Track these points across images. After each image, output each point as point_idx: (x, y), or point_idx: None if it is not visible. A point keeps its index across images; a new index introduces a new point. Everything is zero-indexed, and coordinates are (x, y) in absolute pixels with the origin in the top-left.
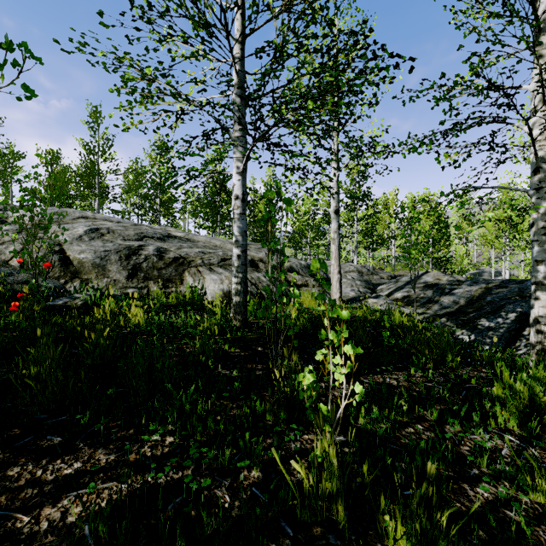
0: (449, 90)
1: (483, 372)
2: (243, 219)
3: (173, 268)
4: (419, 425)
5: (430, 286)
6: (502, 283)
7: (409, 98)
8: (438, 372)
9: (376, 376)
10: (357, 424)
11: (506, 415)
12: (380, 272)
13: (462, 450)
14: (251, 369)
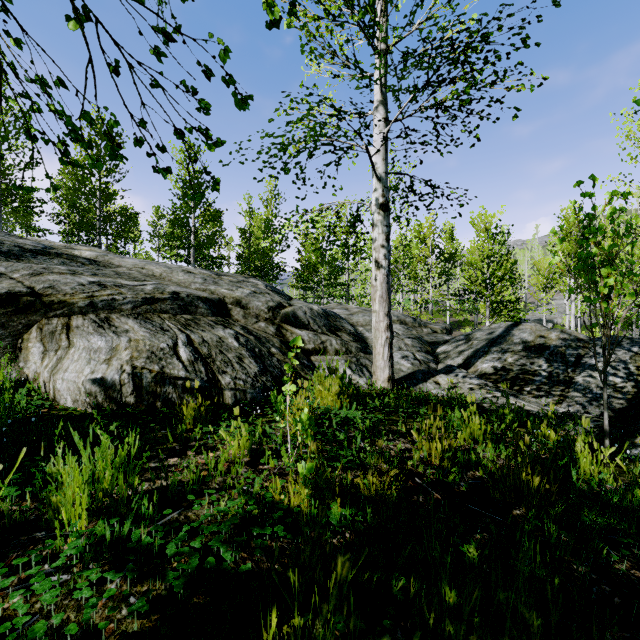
0: None
1: None
2: None
3: None
4: None
5: (535, 349)
6: None
7: None
8: None
9: None
10: None
11: None
12: (429, 322)
13: None
14: None
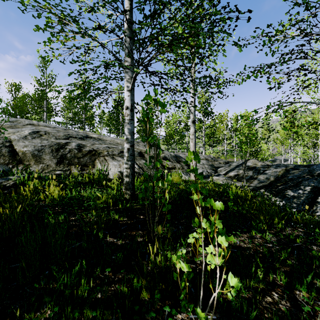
0: (272, 36)
1: (300, 231)
2: (131, 123)
3: (88, 157)
4: (274, 292)
5: (250, 168)
6: (295, 167)
7: (243, 45)
8: (270, 233)
9: None
10: (222, 295)
11: None
12: (219, 160)
13: None
14: (134, 236)
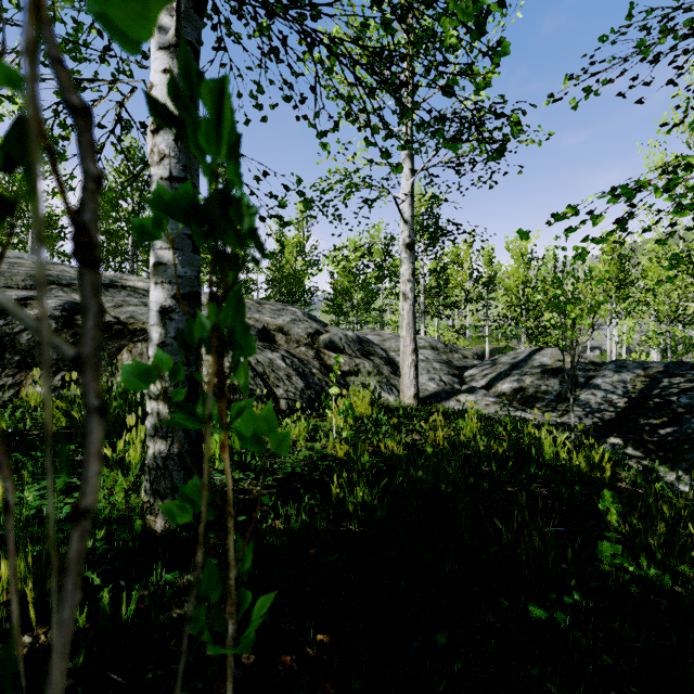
0: None
1: None
2: None
3: None
4: None
5: (551, 372)
6: (668, 368)
7: None
8: None
9: None
10: None
11: None
12: (461, 348)
13: None
14: None
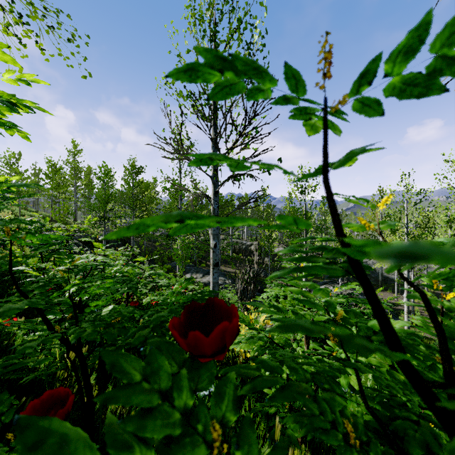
0: None
1: None
2: None
3: None
4: None
5: None
6: None
7: None
8: None
9: None
10: None
11: None
12: None
13: None
14: None
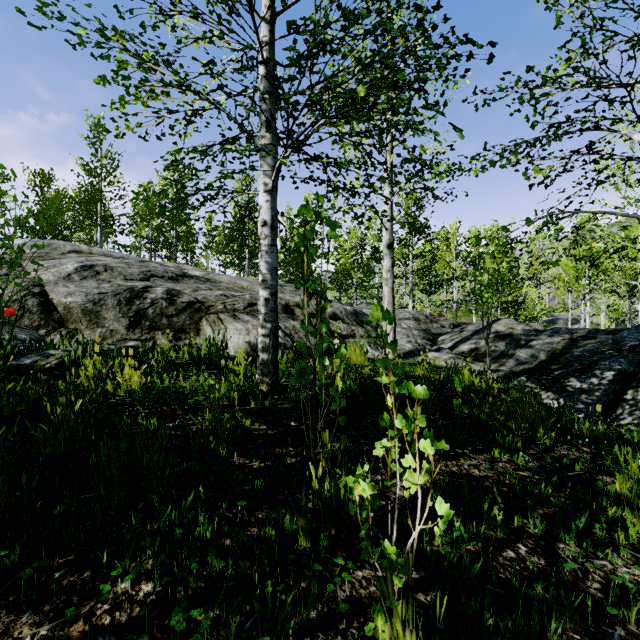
0: (536, 88)
1: (585, 452)
2: (272, 252)
3: (187, 315)
4: (520, 544)
5: (502, 336)
6: (589, 333)
7: (484, 101)
8: (528, 453)
9: (450, 462)
10: (432, 546)
11: (634, 522)
12: (441, 320)
13: (591, 588)
14: (280, 456)
